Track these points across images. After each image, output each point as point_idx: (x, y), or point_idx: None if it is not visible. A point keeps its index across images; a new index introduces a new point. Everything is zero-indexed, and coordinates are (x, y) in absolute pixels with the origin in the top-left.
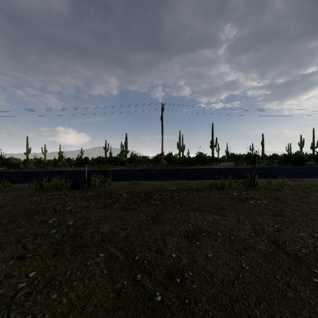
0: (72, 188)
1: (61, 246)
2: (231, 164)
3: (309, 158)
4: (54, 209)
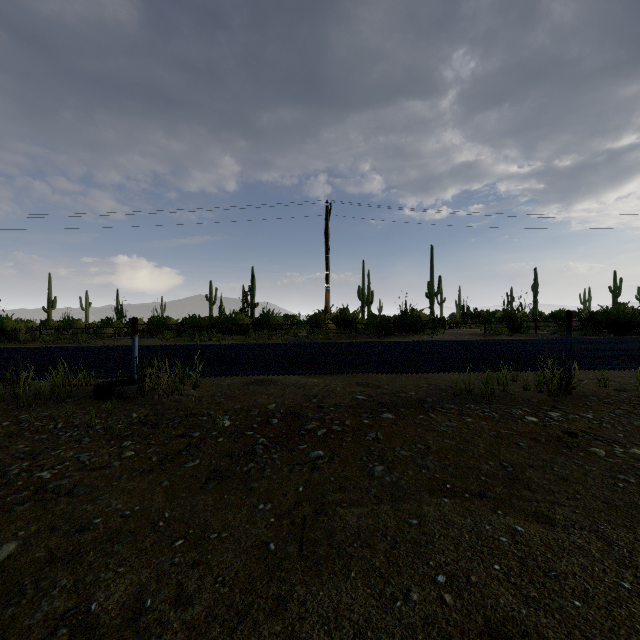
0: (97, 397)
1: None
2: (475, 331)
3: None
4: None
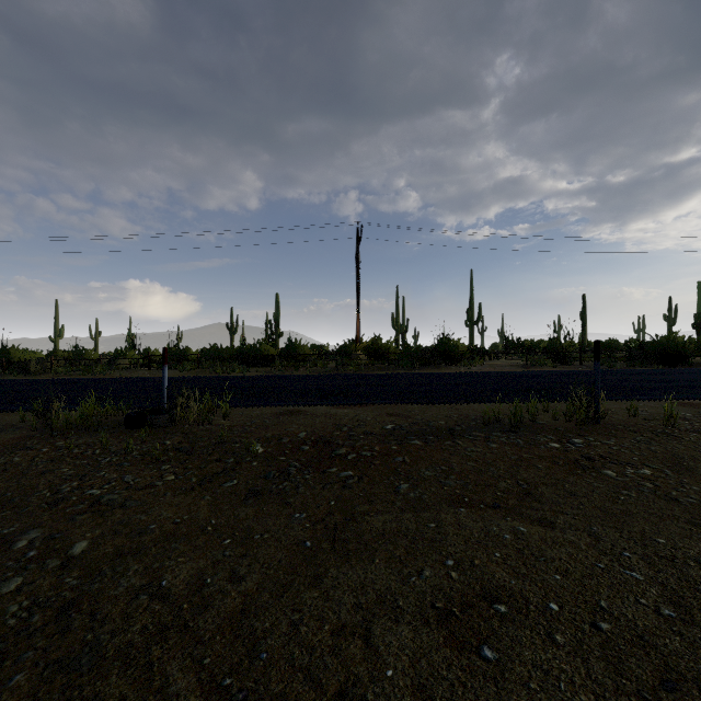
0: (128, 427)
1: (6, 664)
2: (517, 362)
3: (698, 350)
4: (53, 496)
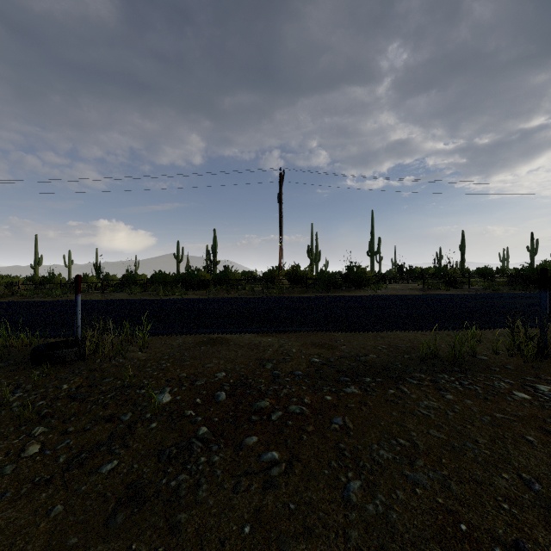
0: (33, 362)
1: None
2: (413, 286)
3: None
4: None
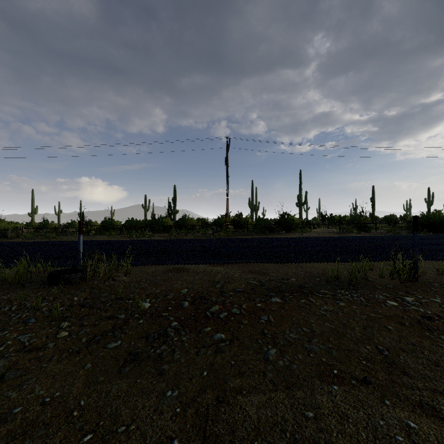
0: (50, 283)
1: None
2: (332, 230)
3: None
4: None
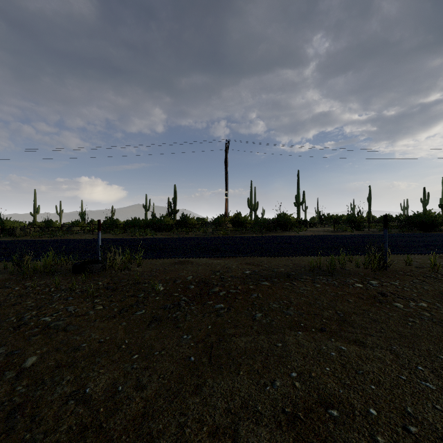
0: (75, 272)
1: None
2: (328, 229)
3: None
4: (18, 322)
